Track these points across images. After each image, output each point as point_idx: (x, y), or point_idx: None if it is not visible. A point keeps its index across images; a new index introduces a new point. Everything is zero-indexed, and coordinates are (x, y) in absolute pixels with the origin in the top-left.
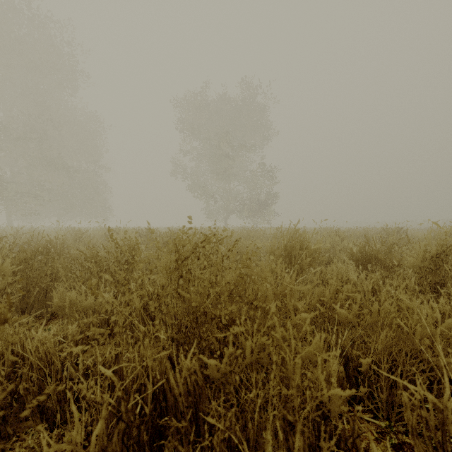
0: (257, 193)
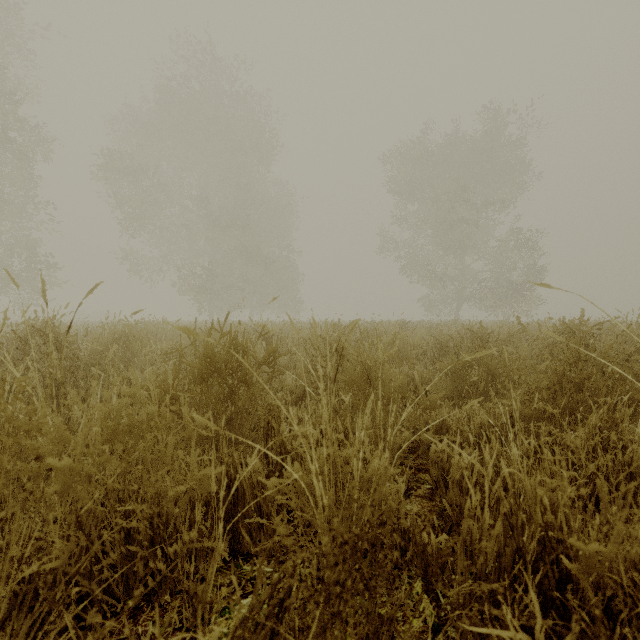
0: (509, 271)
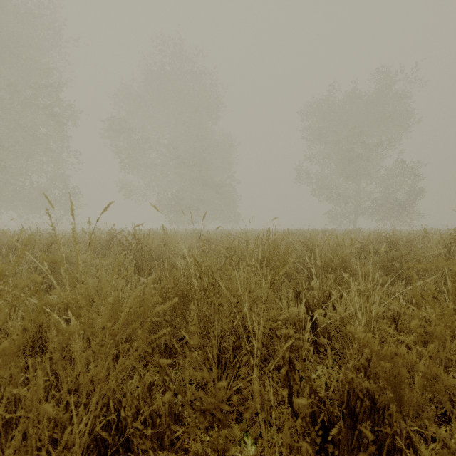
0: (395, 192)
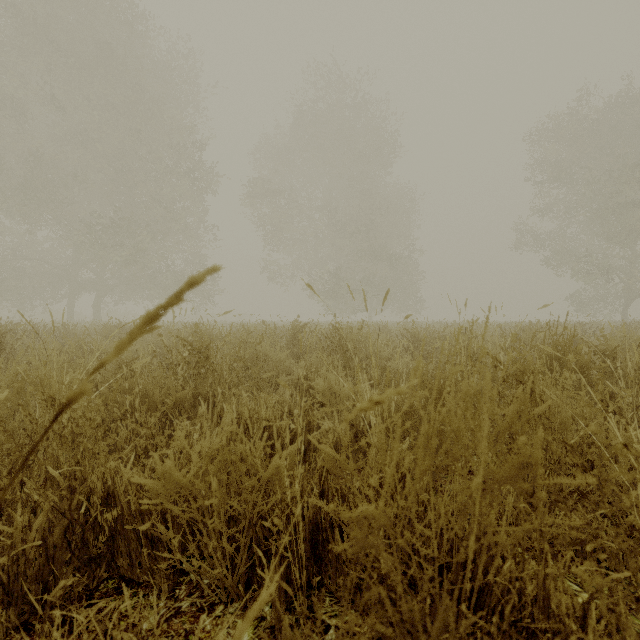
0: None
